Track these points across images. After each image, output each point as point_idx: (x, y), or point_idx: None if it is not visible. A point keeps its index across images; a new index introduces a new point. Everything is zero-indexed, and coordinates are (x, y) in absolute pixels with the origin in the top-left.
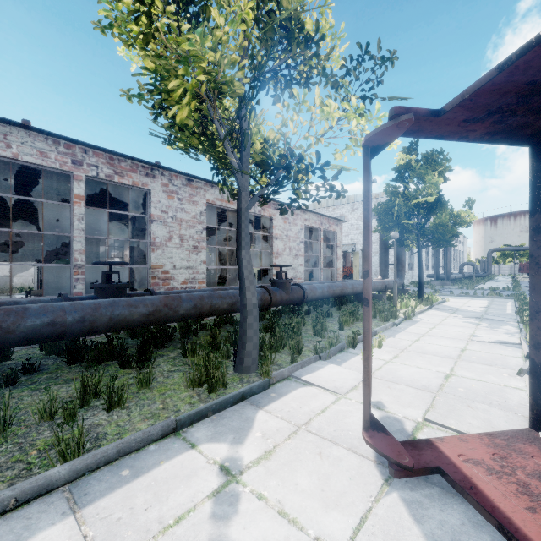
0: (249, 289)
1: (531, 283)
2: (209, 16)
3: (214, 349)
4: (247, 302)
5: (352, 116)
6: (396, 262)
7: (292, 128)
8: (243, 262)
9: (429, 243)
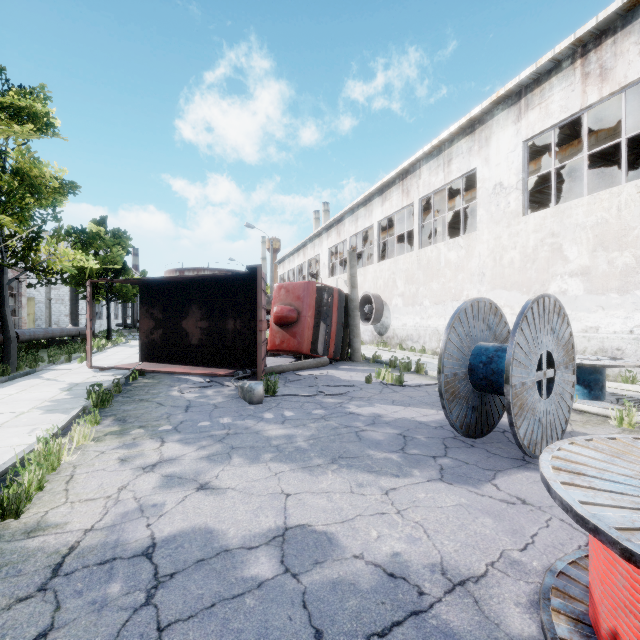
0: (12, 329)
1: (140, 323)
2: (22, 220)
3: None
4: (11, 336)
5: (79, 255)
6: None
7: (44, 251)
8: (7, 314)
9: (117, 298)
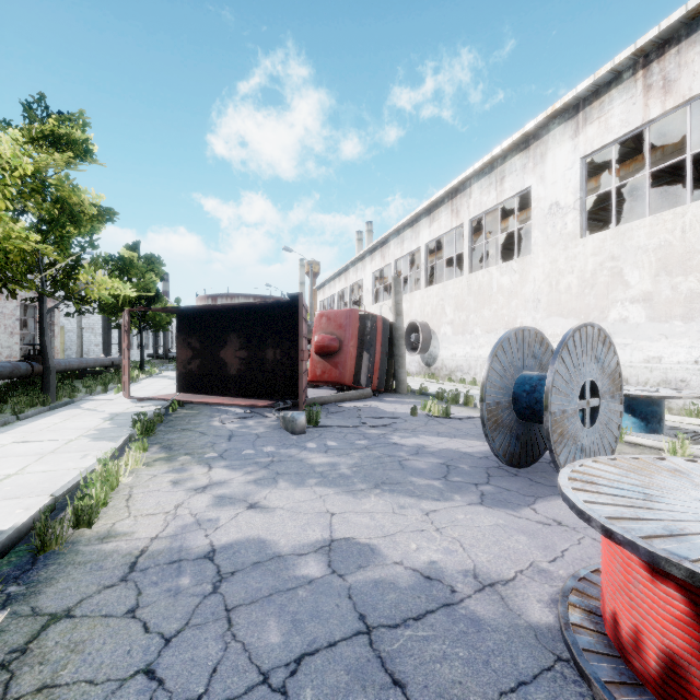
0: (51, 359)
1: (177, 352)
2: (63, 249)
3: (5, 401)
4: (51, 365)
5: (116, 283)
6: (120, 342)
7: (82, 280)
8: (46, 344)
9: (150, 327)
